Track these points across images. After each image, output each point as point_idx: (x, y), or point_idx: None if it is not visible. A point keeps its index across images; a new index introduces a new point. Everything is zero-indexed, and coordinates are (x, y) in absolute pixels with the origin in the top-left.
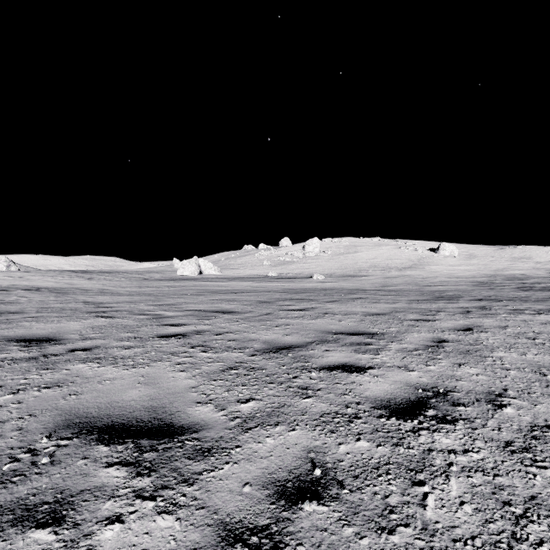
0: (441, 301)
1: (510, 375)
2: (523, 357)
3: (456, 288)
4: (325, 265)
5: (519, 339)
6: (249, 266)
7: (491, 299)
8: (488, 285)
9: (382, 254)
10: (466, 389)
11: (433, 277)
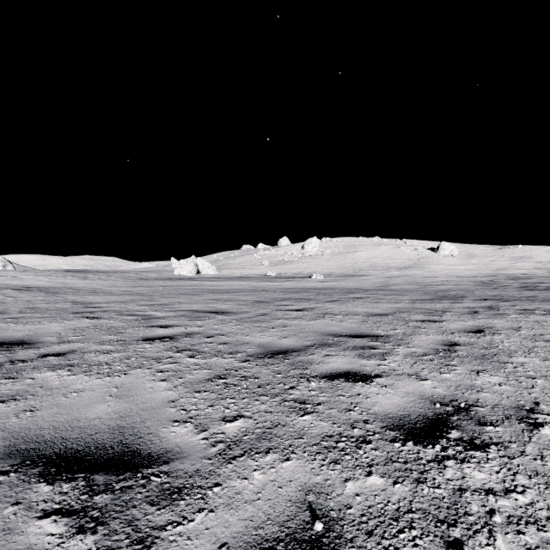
0: (445, 300)
1: (538, 385)
2: (547, 363)
3: (459, 287)
4: (324, 264)
5: (537, 342)
6: (248, 266)
7: (497, 299)
8: (491, 285)
9: (382, 254)
10: (490, 403)
11: (434, 276)
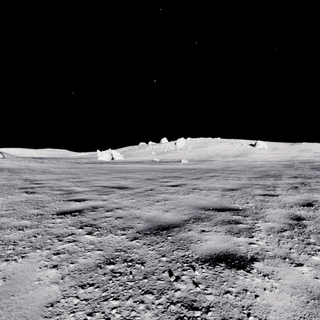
0: (270, 178)
1: None
2: None
3: (273, 168)
4: (188, 154)
5: None
6: (142, 155)
7: (303, 177)
8: (292, 167)
9: (222, 148)
10: None
11: (254, 161)
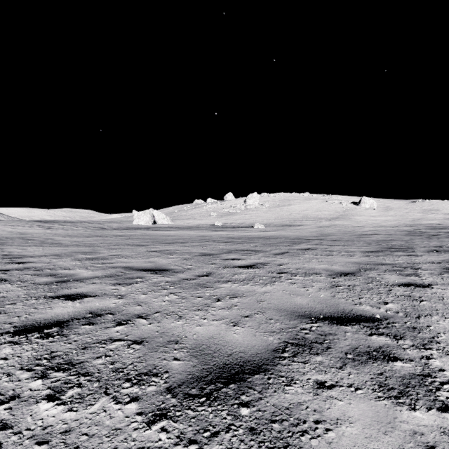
0: (398, 253)
1: None
2: None
3: (394, 237)
4: (264, 215)
5: None
6: (198, 217)
7: (448, 250)
8: (420, 234)
9: (312, 207)
10: None
11: (361, 226)
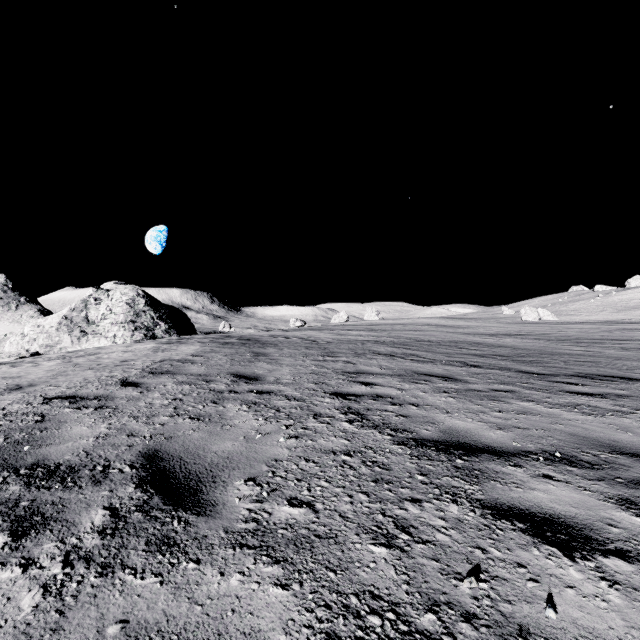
0: None
1: None
2: None
3: None
4: None
5: None
6: (585, 313)
7: None
8: None
9: None
10: None
11: None
